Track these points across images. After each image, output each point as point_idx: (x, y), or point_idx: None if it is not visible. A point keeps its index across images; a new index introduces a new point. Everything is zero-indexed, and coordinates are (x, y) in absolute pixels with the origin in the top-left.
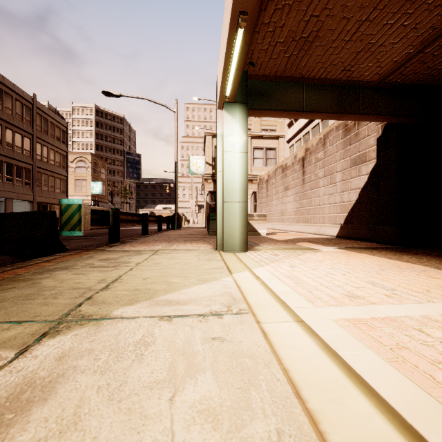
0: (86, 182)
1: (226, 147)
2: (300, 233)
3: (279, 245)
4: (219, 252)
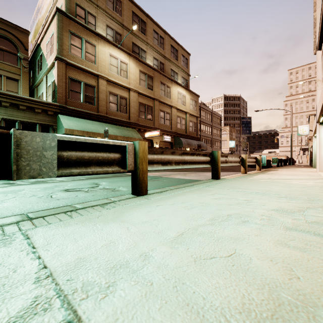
0: (226, 141)
1: (315, 145)
2: None
3: None
4: (313, 168)
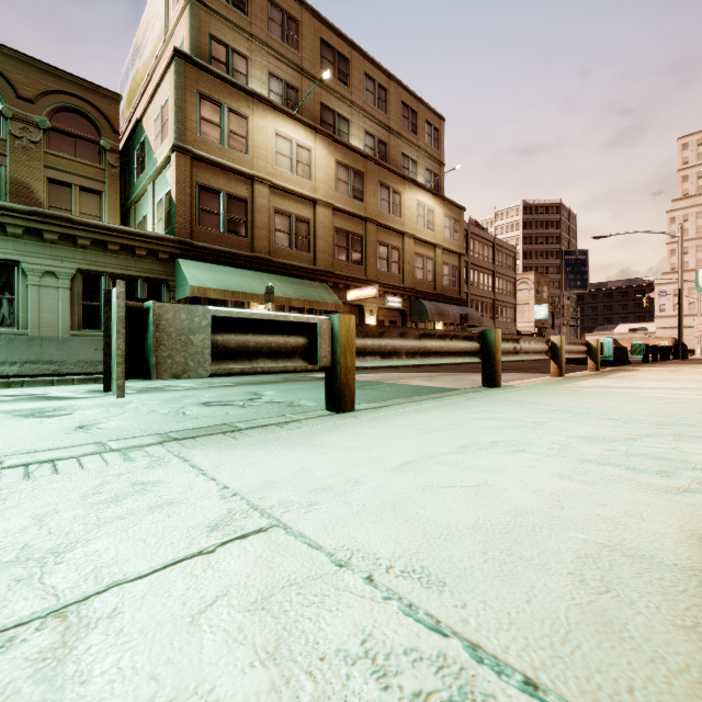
0: (528, 306)
1: None
2: None
3: None
4: None
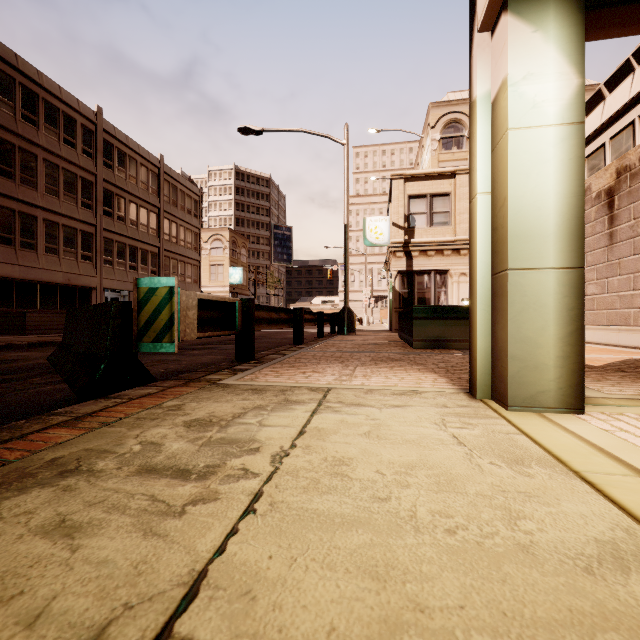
0: (223, 268)
1: (516, 115)
2: (601, 345)
3: (631, 385)
4: (494, 408)
